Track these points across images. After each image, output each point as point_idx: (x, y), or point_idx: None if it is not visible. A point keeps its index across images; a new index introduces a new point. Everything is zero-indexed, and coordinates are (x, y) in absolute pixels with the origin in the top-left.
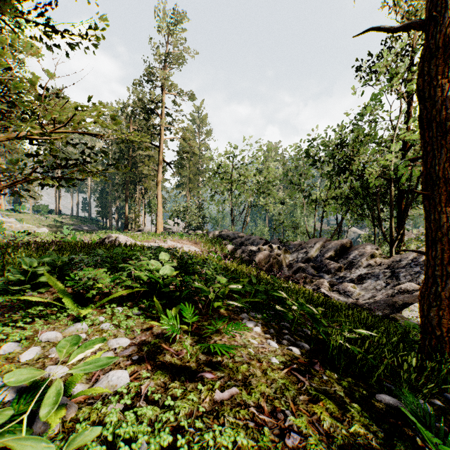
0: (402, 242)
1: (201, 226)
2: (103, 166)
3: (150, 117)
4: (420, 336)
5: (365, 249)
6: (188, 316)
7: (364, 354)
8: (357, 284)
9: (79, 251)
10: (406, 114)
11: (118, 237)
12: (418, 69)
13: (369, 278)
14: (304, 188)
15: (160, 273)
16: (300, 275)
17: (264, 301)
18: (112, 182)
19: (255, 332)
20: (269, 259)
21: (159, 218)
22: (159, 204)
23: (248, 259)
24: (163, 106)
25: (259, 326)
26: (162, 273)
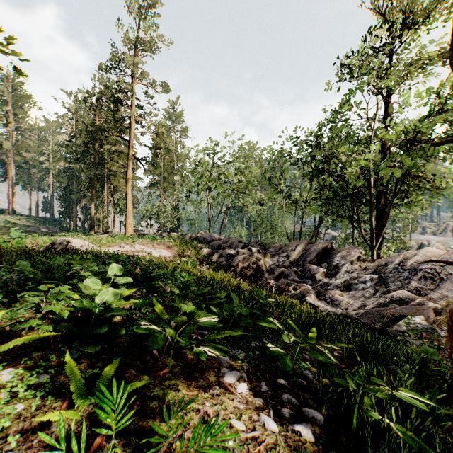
0: (383, 245)
1: (176, 228)
2: (66, 161)
3: (117, 107)
4: (450, 372)
5: (349, 253)
6: (107, 417)
7: (421, 444)
8: (344, 291)
9: (5, 261)
10: (384, 115)
11: (71, 241)
12: (452, 21)
13: (356, 284)
14: (283, 189)
15: (96, 300)
16: (283, 282)
17: (247, 326)
18: (77, 179)
19: (240, 397)
20: (249, 264)
21: (128, 219)
22: (128, 203)
23: (226, 264)
24: (133, 96)
25: (244, 379)
26: (99, 301)
